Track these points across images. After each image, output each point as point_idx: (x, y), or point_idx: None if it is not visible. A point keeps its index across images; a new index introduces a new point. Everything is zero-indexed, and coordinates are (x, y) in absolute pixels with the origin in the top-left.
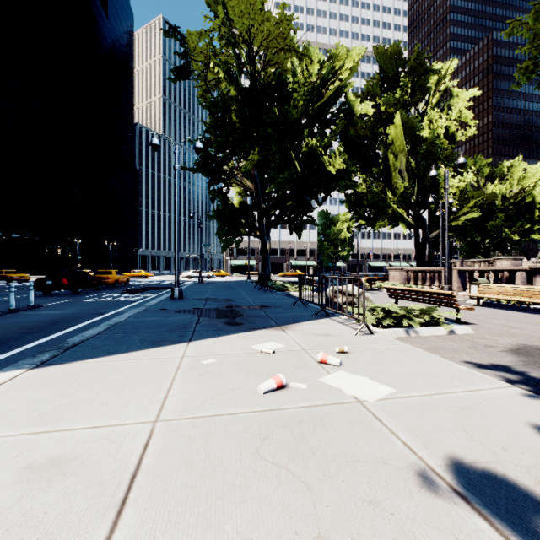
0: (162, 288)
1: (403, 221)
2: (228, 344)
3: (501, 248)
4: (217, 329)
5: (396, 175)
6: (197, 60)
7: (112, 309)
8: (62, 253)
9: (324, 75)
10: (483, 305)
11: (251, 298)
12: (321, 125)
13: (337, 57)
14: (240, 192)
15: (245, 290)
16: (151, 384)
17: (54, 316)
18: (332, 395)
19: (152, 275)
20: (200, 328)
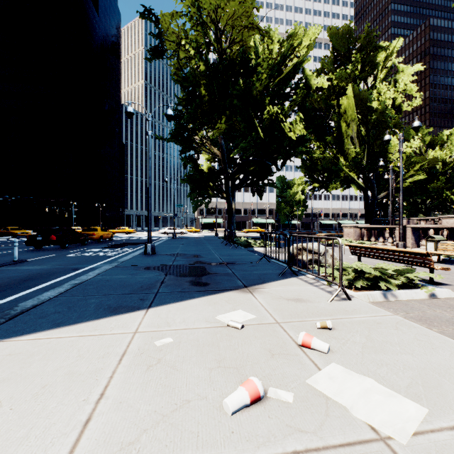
0: (140, 244)
1: (354, 183)
2: (190, 313)
3: (441, 208)
4: (181, 291)
5: (348, 142)
6: (170, 40)
7: (88, 264)
8: (61, 213)
9: (284, 52)
10: (444, 262)
11: (218, 254)
12: (280, 98)
13: (296, 35)
14: (209, 159)
15: (213, 246)
16: (79, 385)
17: (30, 272)
18: (333, 419)
19: (134, 231)
20: (164, 289)
